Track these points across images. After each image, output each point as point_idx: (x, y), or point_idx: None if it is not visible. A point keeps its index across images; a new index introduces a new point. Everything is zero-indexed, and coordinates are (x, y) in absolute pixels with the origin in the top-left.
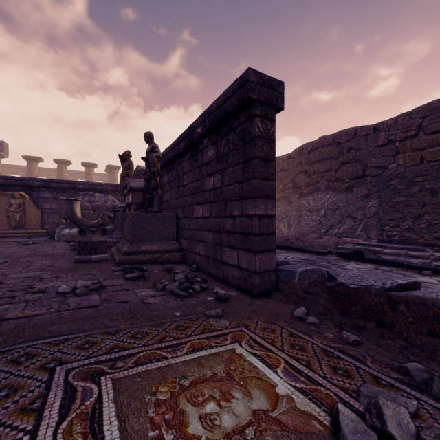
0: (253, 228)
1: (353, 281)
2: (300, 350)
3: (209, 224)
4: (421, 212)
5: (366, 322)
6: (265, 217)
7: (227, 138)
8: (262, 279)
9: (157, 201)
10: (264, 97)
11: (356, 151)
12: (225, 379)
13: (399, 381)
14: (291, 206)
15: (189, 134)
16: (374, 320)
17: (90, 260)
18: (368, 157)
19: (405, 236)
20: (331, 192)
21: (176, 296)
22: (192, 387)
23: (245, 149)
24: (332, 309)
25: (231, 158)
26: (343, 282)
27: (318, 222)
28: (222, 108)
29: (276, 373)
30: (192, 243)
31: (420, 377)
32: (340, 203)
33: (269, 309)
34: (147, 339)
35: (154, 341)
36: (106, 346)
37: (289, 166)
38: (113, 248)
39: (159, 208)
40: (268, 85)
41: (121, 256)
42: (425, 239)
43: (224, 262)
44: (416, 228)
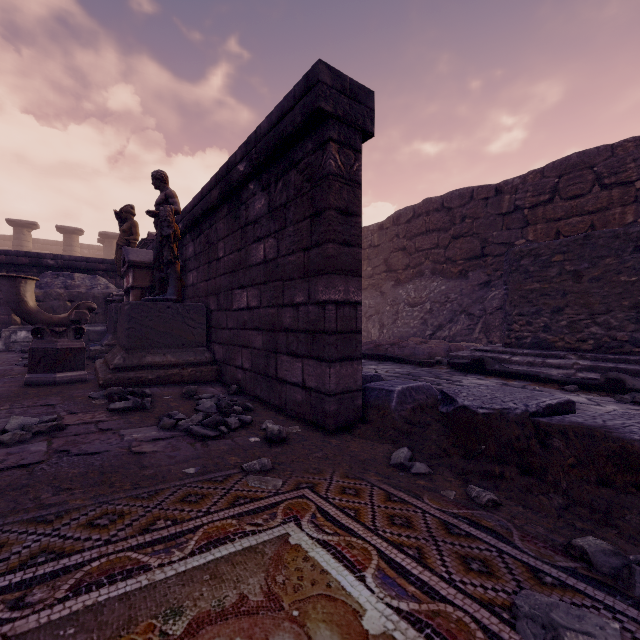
0: (326, 322)
1: (482, 403)
2: (405, 528)
3: (257, 319)
4: (561, 304)
5: (504, 467)
6: (346, 305)
7: (285, 179)
8: (341, 404)
9: (174, 284)
10: (344, 112)
11: (472, 221)
12: (263, 609)
13: (571, 575)
14: (383, 298)
15: (226, 175)
16: (515, 464)
17: (52, 381)
18: (488, 230)
19: (540, 338)
20: (438, 277)
21: (195, 438)
22: (188, 638)
23: (313, 195)
24: (450, 448)
25: (291, 211)
26: (467, 405)
27: (421, 320)
28: (277, 129)
29: (362, 582)
30: (232, 350)
31: (607, 566)
32: (451, 294)
33: (352, 454)
34: (117, 529)
35: (131, 531)
36: (23, 552)
37: (381, 241)
38: (99, 361)
39: (178, 295)
40: (350, 93)
41: (108, 374)
42: (566, 342)
43: (281, 379)
44: (555, 327)
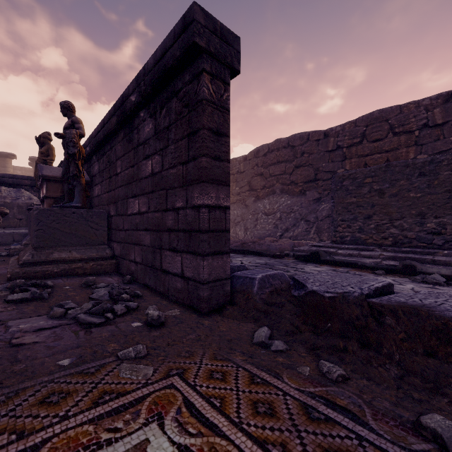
0: (200, 223)
1: (327, 288)
2: (268, 417)
3: (146, 221)
4: (370, 213)
5: (347, 342)
6: (217, 209)
7: (168, 106)
8: (213, 291)
9: (80, 194)
10: (215, 49)
11: (309, 155)
12: None
13: None
14: (247, 209)
15: (121, 105)
16: (356, 339)
17: None
18: (319, 162)
19: (357, 237)
20: (285, 195)
21: (80, 326)
22: None
23: (190, 118)
24: (301, 325)
25: (173, 132)
26: (315, 290)
27: (274, 225)
28: (160, 63)
29: None
30: (127, 247)
31: None
32: (294, 206)
33: (221, 334)
34: None
35: None
36: None
37: (246, 168)
38: (14, 257)
39: (83, 203)
40: (220, 35)
41: (16, 268)
42: (374, 239)
43: (164, 270)
44: (366, 229)
